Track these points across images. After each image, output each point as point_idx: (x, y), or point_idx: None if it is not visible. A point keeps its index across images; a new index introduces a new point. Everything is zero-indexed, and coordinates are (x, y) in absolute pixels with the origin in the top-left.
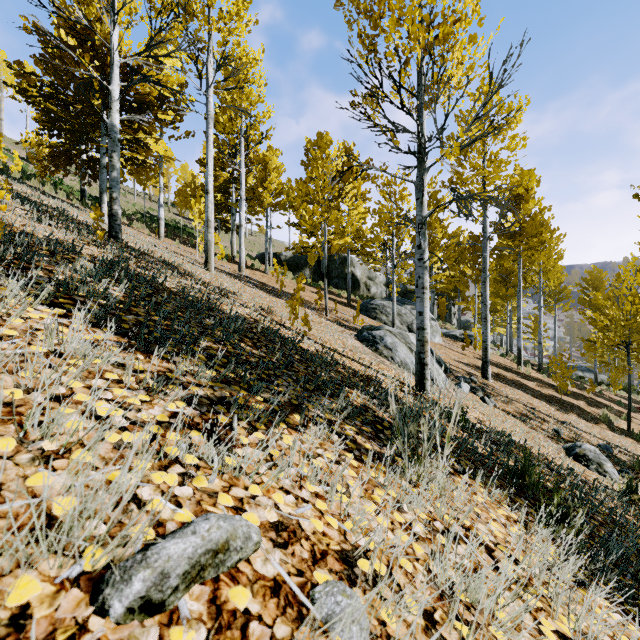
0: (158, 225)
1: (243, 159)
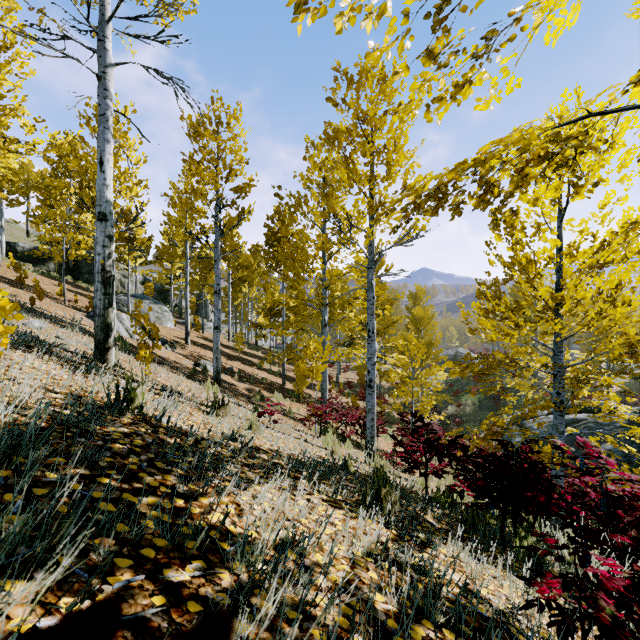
0: None
1: None
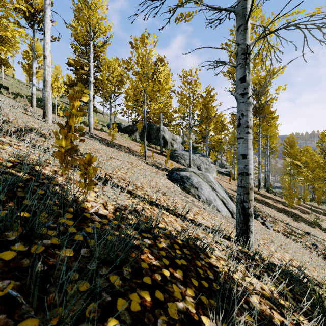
0: (31, 98)
1: (92, 56)
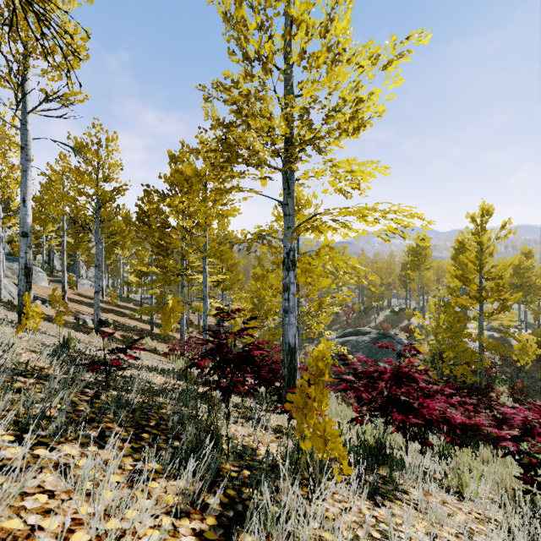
0: None
1: None
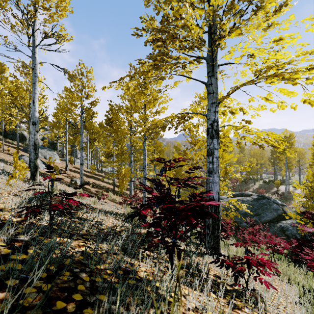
0: None
1: None
